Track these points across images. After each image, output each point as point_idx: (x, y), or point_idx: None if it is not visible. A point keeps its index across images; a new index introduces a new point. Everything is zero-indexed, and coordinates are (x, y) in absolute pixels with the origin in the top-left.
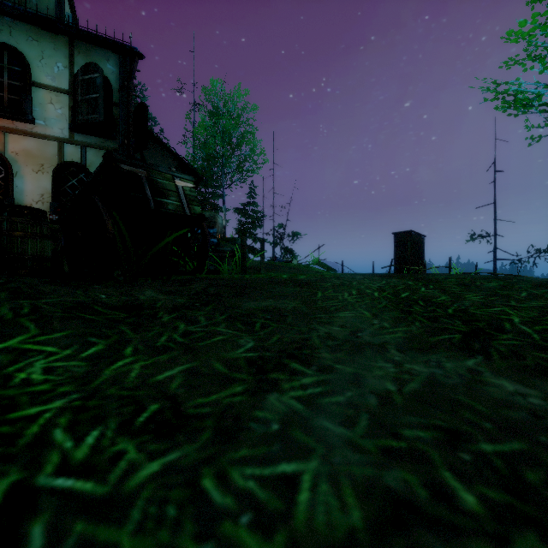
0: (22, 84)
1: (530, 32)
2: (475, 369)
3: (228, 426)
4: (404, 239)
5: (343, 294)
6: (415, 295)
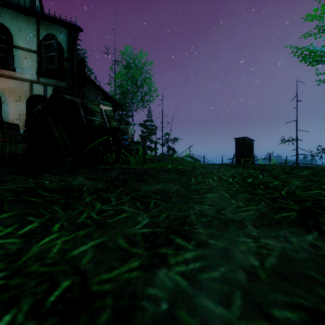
0: (7, 46)
1: (321, 14)
2: (315, 244)
3: (124, 306)
4: (241, 142)
5: (209, 180)
6: (257, 181)
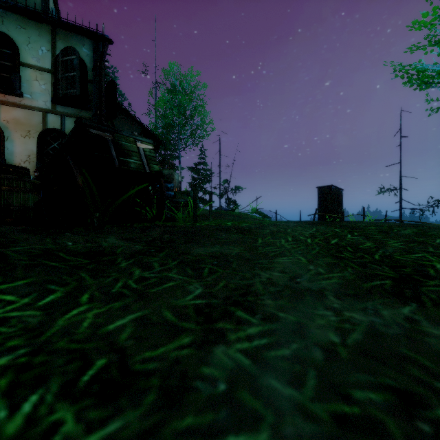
0: (12, 64)
1: (432, 20)
2: (412, 317)
3: (173, 386)
4: (326, 192)
5: (281, 241)
6: (343, 242)
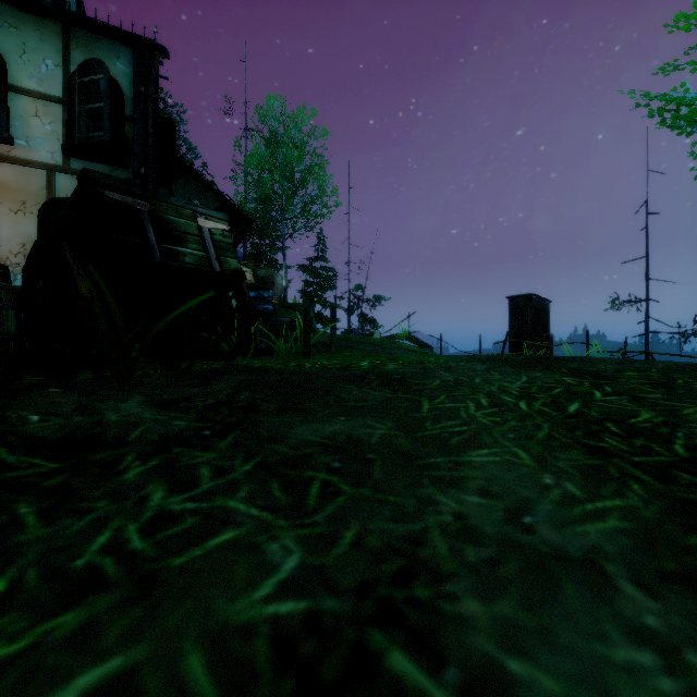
0: None
1: None
2: None
3: None
4: (522, 305)
5: (467, 406)
6: (593, 409)
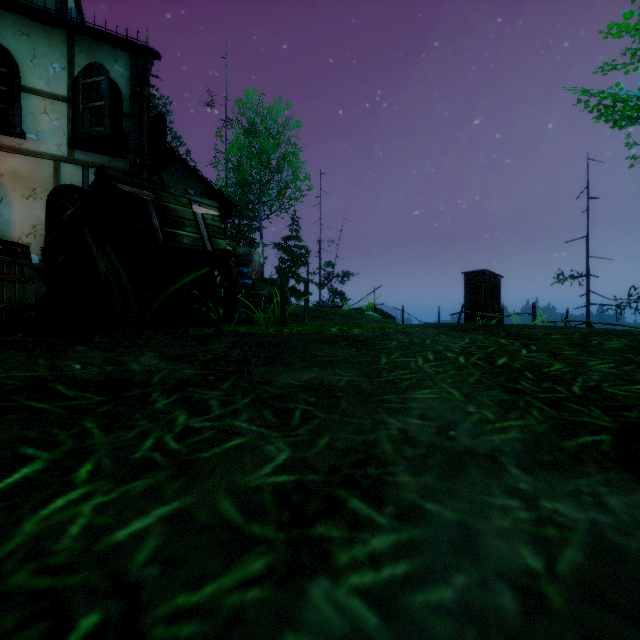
0: (9, 89)
1: (639, 23)
2: None
3: None
4: (477, 280)
5: (417, 360)
6: (517, 362)
